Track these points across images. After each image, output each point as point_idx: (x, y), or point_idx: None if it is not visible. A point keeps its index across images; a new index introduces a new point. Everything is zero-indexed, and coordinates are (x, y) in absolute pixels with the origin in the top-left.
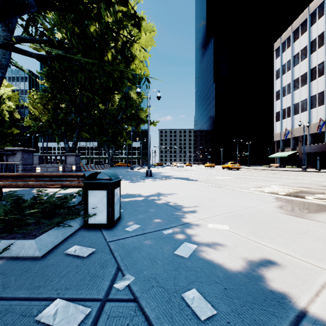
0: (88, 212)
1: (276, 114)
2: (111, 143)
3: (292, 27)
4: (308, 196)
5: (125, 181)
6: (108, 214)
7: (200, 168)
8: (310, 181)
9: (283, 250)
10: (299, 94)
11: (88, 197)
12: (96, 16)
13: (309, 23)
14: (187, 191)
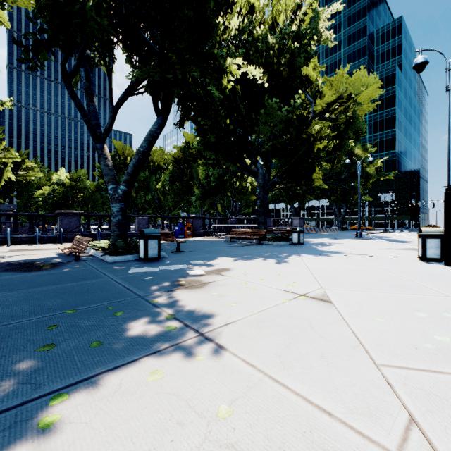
0: (292, 239)
1: None
2: (341, 202)
3: None
4: None
5: (329, 238)
6: (298, 240)
7: None
8: None
9: (339, 249)
10: None
11: (292, 235)
12: None
13: None
14: (357, 243)
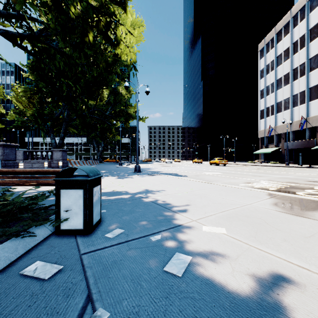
0: (60, 215)
1: (260, 112)
2: (100, 139)
3: (275, 29)
4: (299, 191)
5: (112, 177)
6: (85, 217)
7: (189, 164)
8: (296, 176)
9: (295, 261)
10: (282, 93)
11: (61, 198)
12: (79, 0)
13: (292, 25)
14: (177, 188)
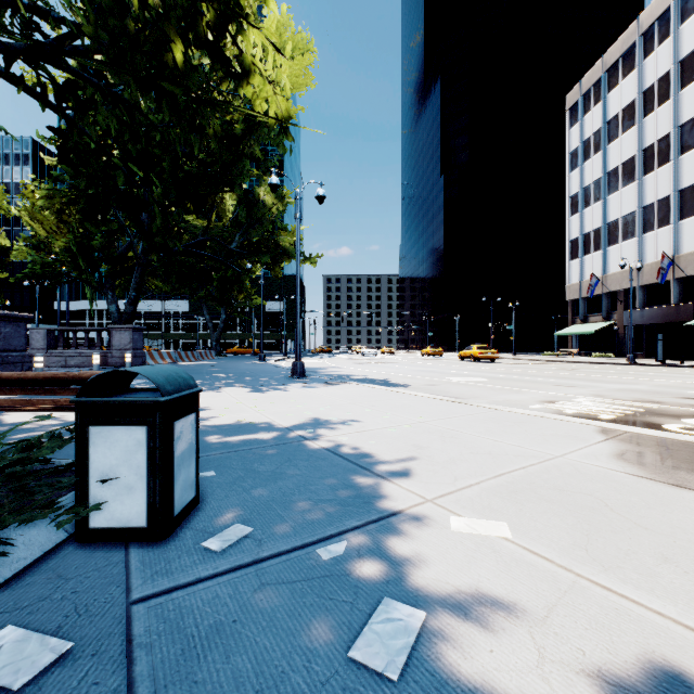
0: (88, 492)
1: (571, 245)
2: (218, 303)
3: (603, 60)
4: (669, 423)
5: (240, 388)
6: (152, 497)
7: (413, 358)
8: (654, 387)
9: None
10: (618, 202)
11: (90, 449)
12: None
13: (640, 52)
14: (387, 414)
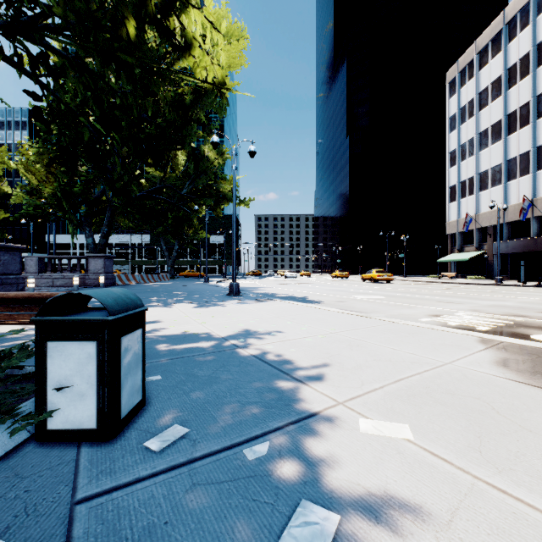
0: (46, 399)
1: (450, 190)
2: (172, 237)
3: (476, 44)
4: (535, 334)
5: (188, 304)
6: (101, 403)
7: (325, 279)
8: (519, 303)
9: None
10: (488, 156)
11: (48, 361)
12: None
13: (506, 37)
14: (304, 326)
